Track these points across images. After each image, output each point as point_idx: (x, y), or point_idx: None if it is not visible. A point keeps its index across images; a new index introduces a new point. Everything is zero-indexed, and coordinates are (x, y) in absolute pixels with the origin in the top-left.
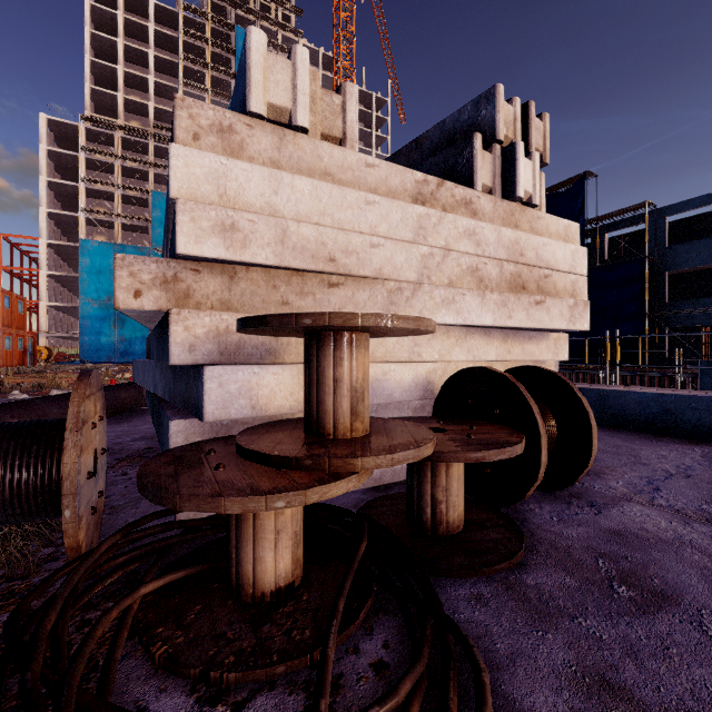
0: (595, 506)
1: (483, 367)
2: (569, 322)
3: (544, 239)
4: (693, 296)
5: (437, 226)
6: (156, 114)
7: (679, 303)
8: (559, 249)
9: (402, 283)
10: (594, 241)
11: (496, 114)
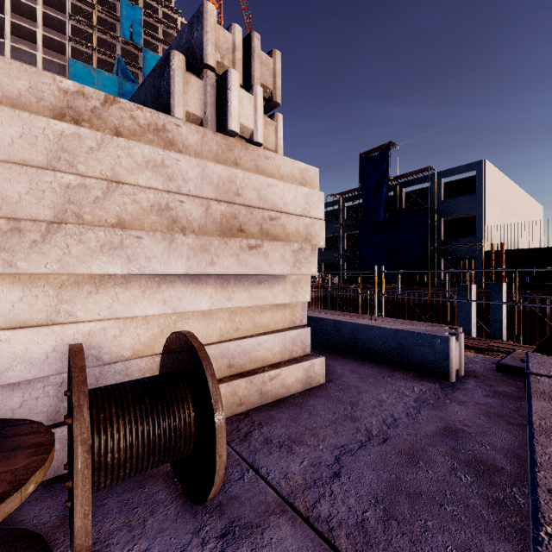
0: (227, 536)
1: (70, 349)
2: (293, 266)
3: (269, 180)
4: (459, 236)
5: (96, 151)
6: (44, 63)
7: (450, 240)
8: (288, 191)
9: (22, 221)
10: (396, 194)
11: (204, 34)
